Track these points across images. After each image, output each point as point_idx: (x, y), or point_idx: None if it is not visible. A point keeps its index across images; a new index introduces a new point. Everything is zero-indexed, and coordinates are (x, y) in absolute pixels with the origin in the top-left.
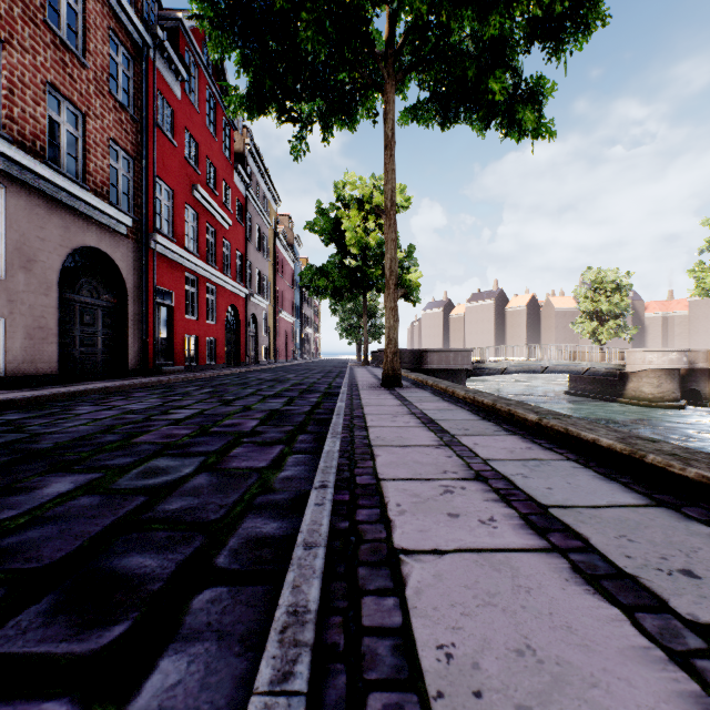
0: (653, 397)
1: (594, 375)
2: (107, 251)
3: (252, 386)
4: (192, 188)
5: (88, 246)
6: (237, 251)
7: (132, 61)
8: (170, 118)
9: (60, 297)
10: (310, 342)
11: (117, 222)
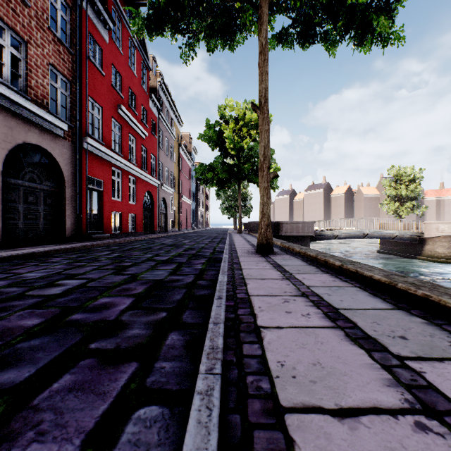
0: (445, 256)
1: (400, 240)
2: (46, 148)
3: (153, 251)
4: (117, 107)
5: (30, 144)
6: (152, 154)
7: (69, 9)
8: (100, 55)
9: (5, 182)
10: (202, 217)
11: (55, 126)
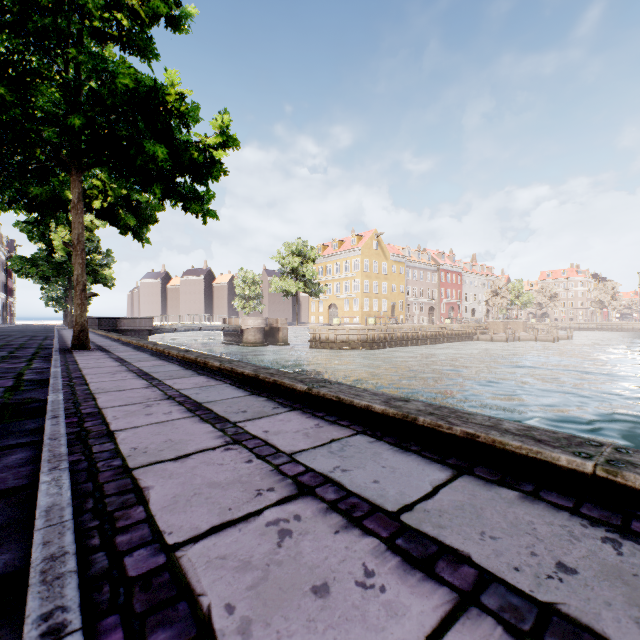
0: (253, 342)
1: (228, 331)
2: None
3: None
4: None
5: None
6: None
7: None
8: None
9: None
10: (3, 307)
11: None
